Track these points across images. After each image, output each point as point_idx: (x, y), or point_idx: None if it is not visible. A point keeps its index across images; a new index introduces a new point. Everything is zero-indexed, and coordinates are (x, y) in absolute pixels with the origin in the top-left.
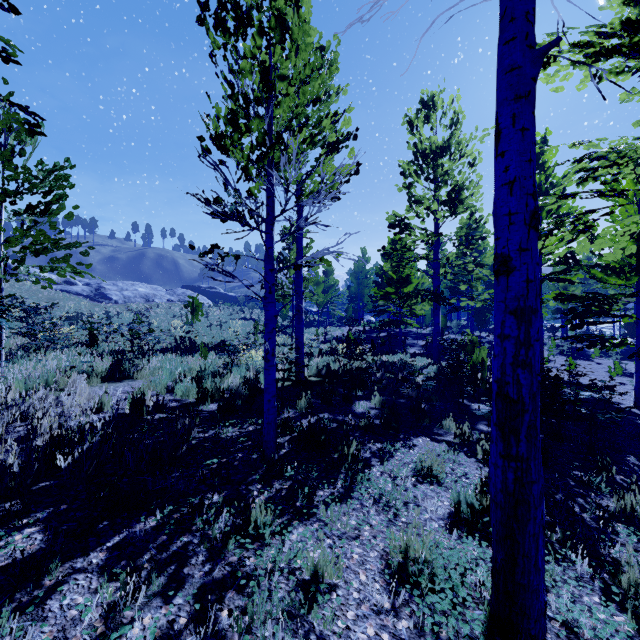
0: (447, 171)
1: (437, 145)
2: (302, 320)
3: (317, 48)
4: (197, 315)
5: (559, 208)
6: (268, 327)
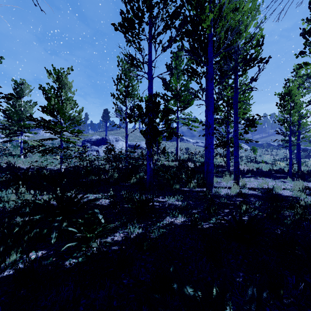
0: None
1: None
2: (300, 153)
3: (305, 75)
4: (255, 152)
5: None
6: (290, 154)
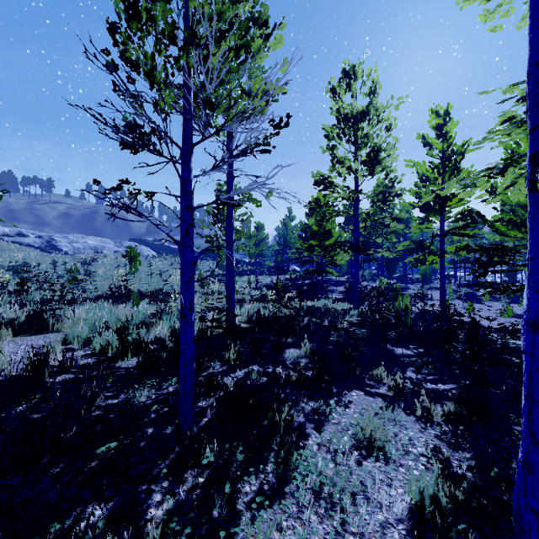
0: (367, 134)
1: (357, 111)
2: (233, 269)
3: None
4: (135, 264)
5: (459, 172)
6: (184, 276)
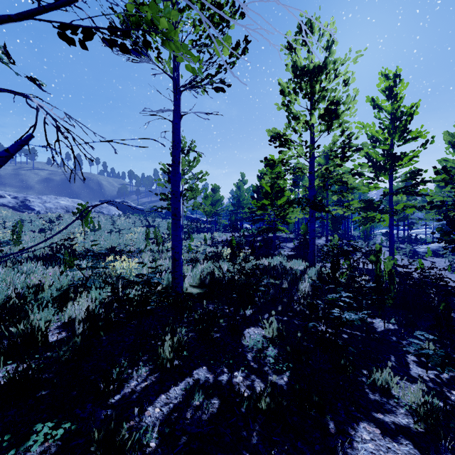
0: (325, 87)
1: (314, 64)
2: (179, 226)
3: None
4: (86, 222)
5: (409, 132)
6: None
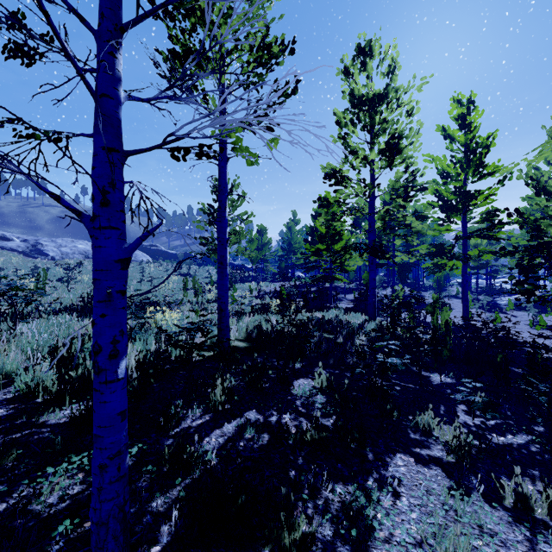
0: (385, 119)
1: (374, 92)
2: (226, 275)
3: None
4: None
5: (485, 167)
6: (99, 288)
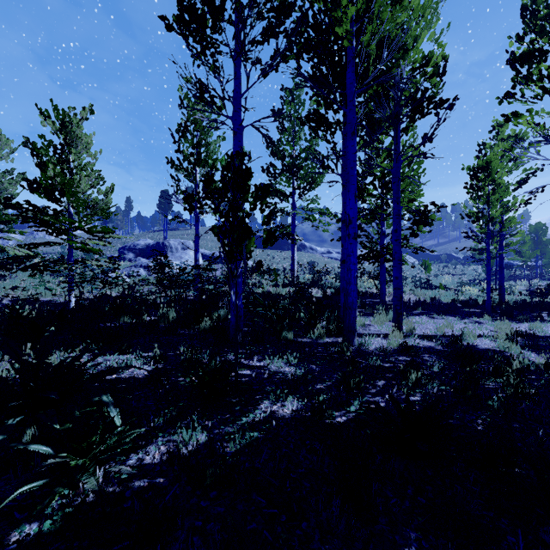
0: None
1: None
2: (503, 272)
3: (512, 136)
4: (428, 270)
5: None
6: (487, 273)
